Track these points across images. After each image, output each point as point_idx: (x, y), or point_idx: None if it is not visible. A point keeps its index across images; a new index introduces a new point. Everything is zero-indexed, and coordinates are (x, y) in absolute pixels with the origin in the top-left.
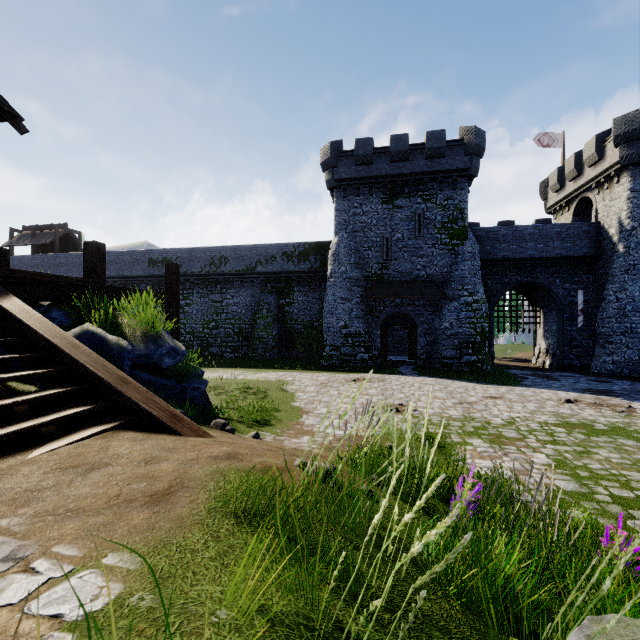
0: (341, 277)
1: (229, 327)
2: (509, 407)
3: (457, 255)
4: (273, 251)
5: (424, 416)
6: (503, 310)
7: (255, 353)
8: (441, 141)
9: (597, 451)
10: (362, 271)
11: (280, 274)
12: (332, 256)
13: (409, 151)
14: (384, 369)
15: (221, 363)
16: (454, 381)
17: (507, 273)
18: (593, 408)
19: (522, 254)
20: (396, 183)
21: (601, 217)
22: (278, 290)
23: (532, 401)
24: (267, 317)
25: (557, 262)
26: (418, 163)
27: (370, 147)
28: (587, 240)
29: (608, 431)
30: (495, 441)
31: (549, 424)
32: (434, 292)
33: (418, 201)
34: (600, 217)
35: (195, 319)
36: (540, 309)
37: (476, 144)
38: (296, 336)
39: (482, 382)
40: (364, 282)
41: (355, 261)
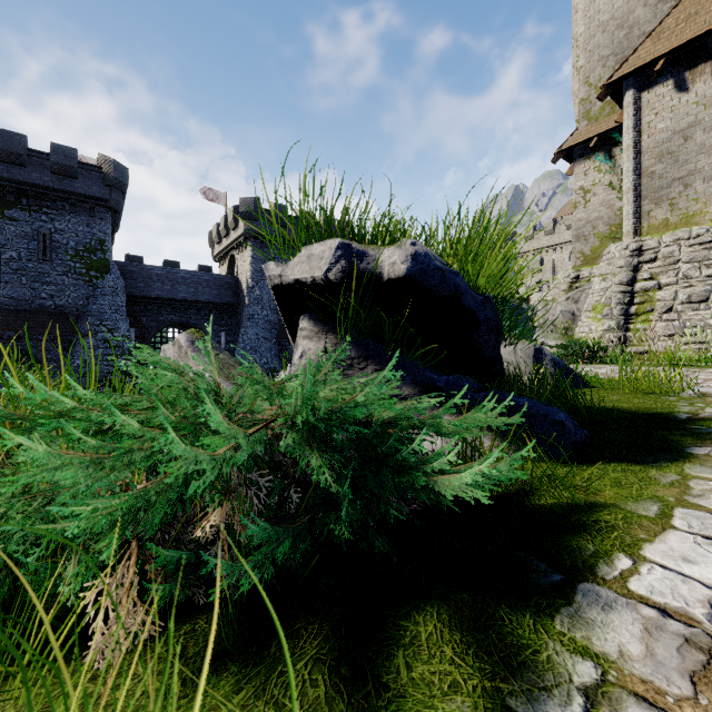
0: None
1: None
2: None
3: (96, 288)
4: None
5: None
6: None
7: None
8: (72, 160)
9: None
10: None
11: None
12: None
13: (28, 156)
14: None
15: None
16: None
17: (163, 312)
18: None
19: (176, 295)
20: (7, 189)
21: (240, 273)
22: None
23: None
24: None
25: (207, 306)
26: (41, 174)
27: None
28: (230, 291)
29: None
30: None
31: None
32: (63, 326)
33: (43, 218)
34: (240, 273)
35: None
36: None
37: (115, 178)
38: None
39: None
40: None
41: None
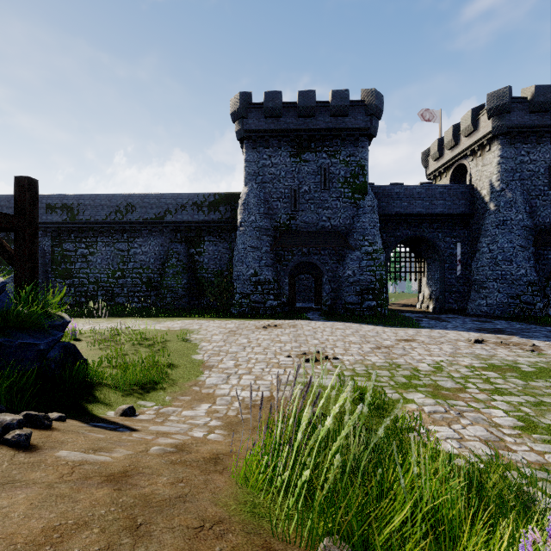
0: (251, 226)
1: (137, 276)
2: (427, 350)
3: (358, 208)
4: (183, 200)
5: (346, 365)
6: (394, 261)
7: (163, 302)
8: (345, 100)
9: (550, 401)
10: (271, 221)
11: (190, 224)
12: (242, 205)
13: (315, 108)
14: (293, 315)
15: (124, 313)
16: (361, 325)
17: (399, 227)
18: (503, 347)
19: (412, 210)
20: (303, 137)
21: (474, 181)
22: (188, 240)
23: (444, 342)
24: (176, 266)
25: (440, 218)
26: (324, 120)
27: (279, 100)
28: (464, 200)
29: (538, 373)
30: (437, 395)
31: (477, 368)
32: (338, 242)
33: (324, 156)
34: (474, 181)
35: (99, 268)
36: (424, 260)
37: (376, 105)
38: (206, 285)
39: (387, 325)
40: (273, 232)
41: (264, 211)
